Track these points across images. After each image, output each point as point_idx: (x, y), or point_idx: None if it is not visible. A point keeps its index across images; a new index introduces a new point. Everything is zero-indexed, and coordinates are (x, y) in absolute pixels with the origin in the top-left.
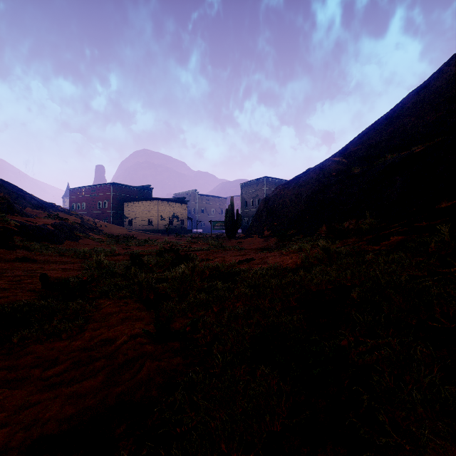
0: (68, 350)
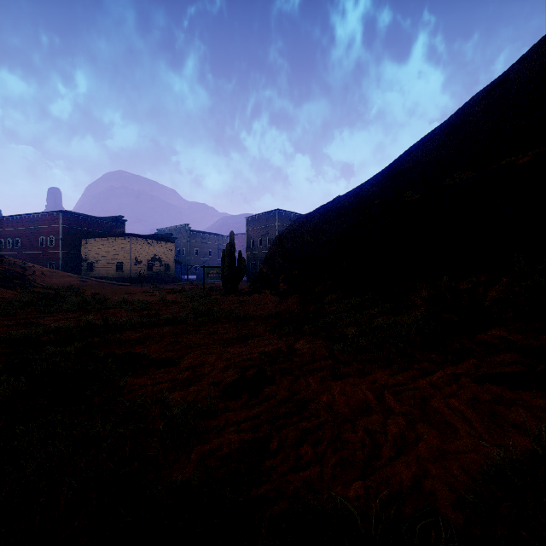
0: None
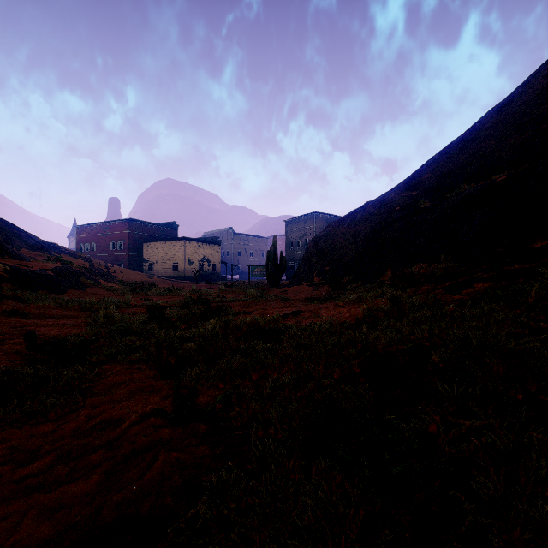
0: (55, 436)
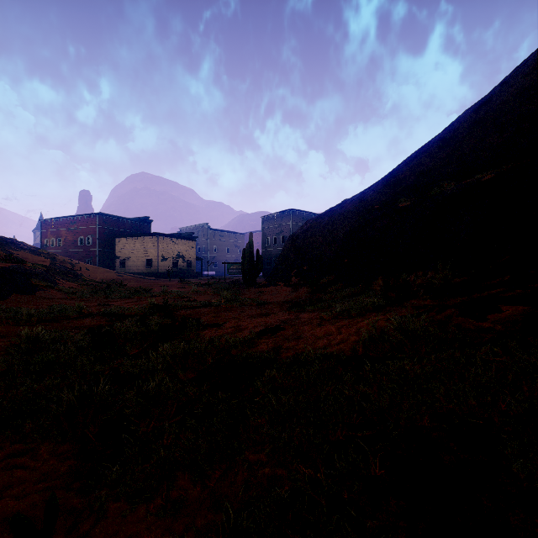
0: None
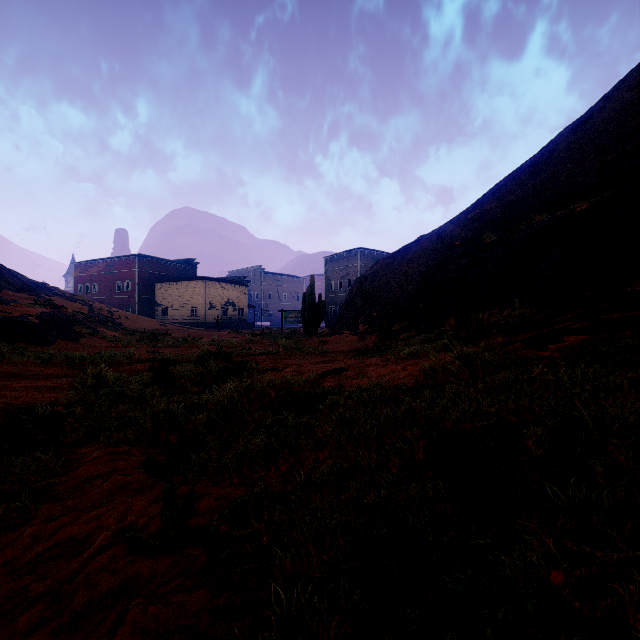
0: None
